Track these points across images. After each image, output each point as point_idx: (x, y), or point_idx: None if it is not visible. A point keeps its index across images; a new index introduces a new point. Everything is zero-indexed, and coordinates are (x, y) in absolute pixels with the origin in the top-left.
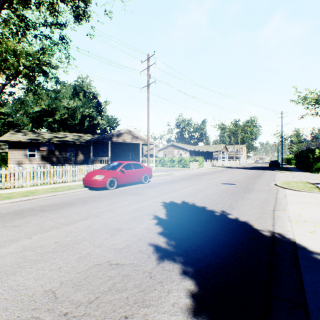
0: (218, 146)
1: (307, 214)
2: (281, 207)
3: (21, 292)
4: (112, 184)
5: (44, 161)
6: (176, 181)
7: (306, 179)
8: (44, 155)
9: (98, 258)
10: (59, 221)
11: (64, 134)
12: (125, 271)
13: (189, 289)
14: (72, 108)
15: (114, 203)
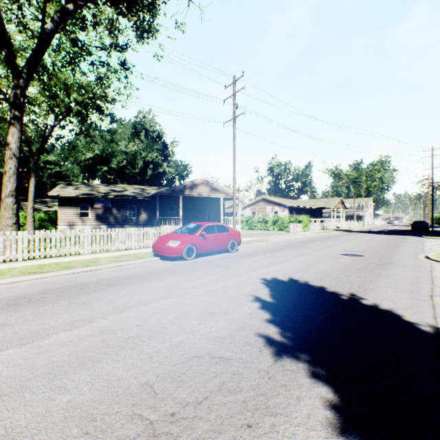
0: (331, 200)
1: None
2: None
3: (113, 383)
4: (190, 252)
5: (100, 222)
6: (275, 250)
7: None
8: (100, 214)
9: (194, 349)
10: (134, 299)
11: (123, 186)
12: (233, 367)
13: (326, 398)
14: (132, 152)
15: (197, 278)
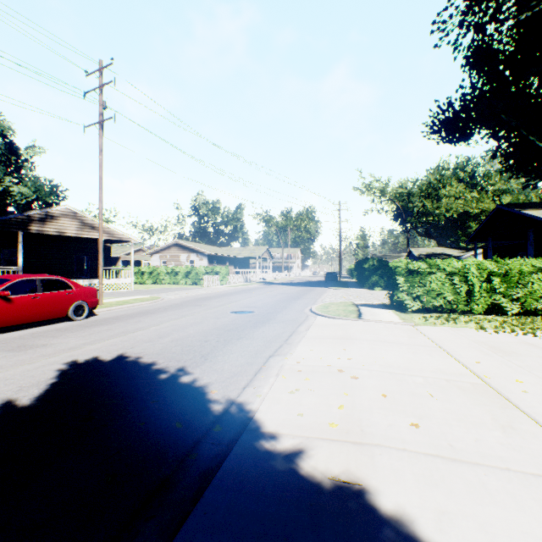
0: (258, 248)
1: (312, 358)
2: (288, 348)
3: None
4: None
5: None
6: (153, 312)
7: (355, 299)
8: None
9: None
10: None
11: None
12: None
13: None
14: None
15: None
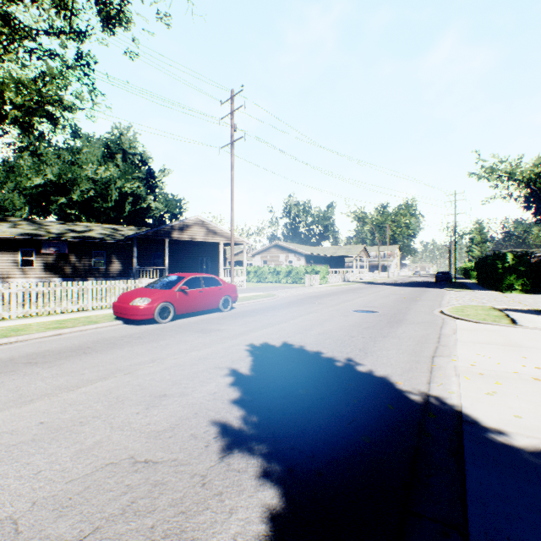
0: (354, 247)
1: (486, 363)
2: (446, 350)
3: None
4: (166, 313)
5: (50, 273)
6: (279, 308)
7: (492, 303)
8: (50, 262)
9: (113, 452)
10: (56, 383)
11: (87, 225)
12: (158, 474)
13: (269, 506)
14: (103, 180)
15: (164, 347)
